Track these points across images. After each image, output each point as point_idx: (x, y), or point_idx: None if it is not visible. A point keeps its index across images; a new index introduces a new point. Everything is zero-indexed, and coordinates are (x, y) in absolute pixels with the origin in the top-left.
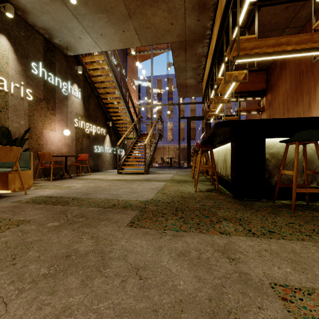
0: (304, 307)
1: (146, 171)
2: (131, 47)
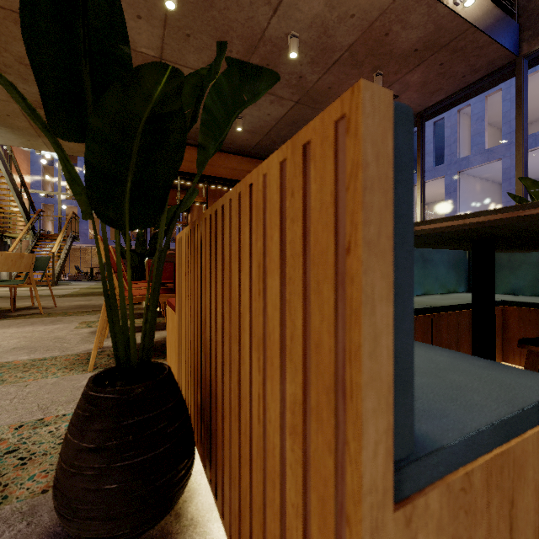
0: None
1: (55, 283)
2: (37, 149)
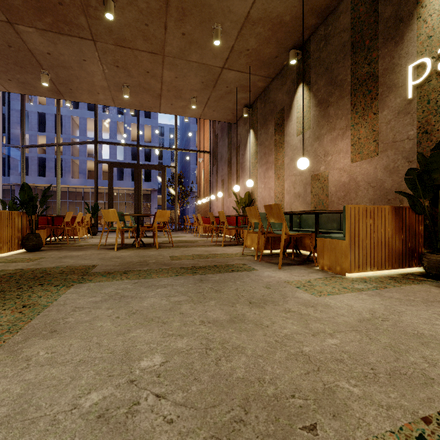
0: (30, 261)
1: None
2: None
